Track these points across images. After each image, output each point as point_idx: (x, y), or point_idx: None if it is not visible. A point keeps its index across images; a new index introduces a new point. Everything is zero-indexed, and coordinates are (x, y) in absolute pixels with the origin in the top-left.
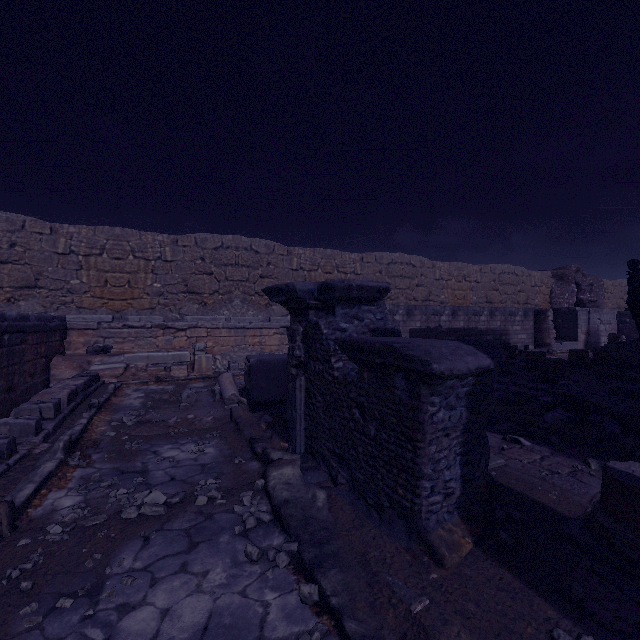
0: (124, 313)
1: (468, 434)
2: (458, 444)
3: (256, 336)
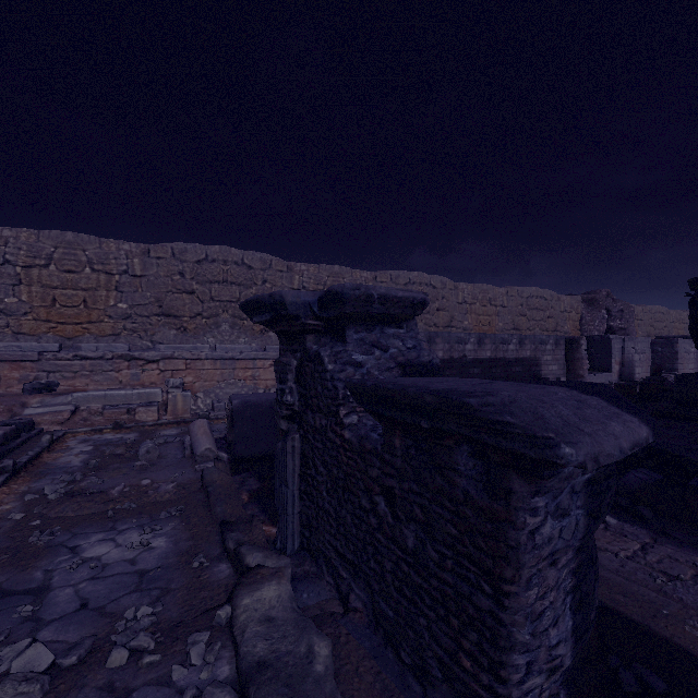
0: (78, 340)
1: (582, 552)
2: (569, 574)
3: (248, 369)
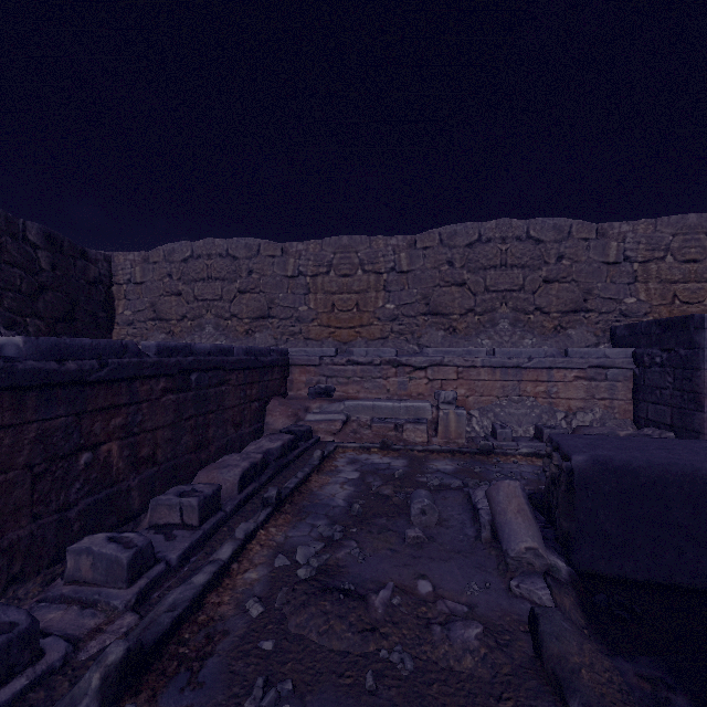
0: (351, 345)
1: None
2: None
3: (540, 381)
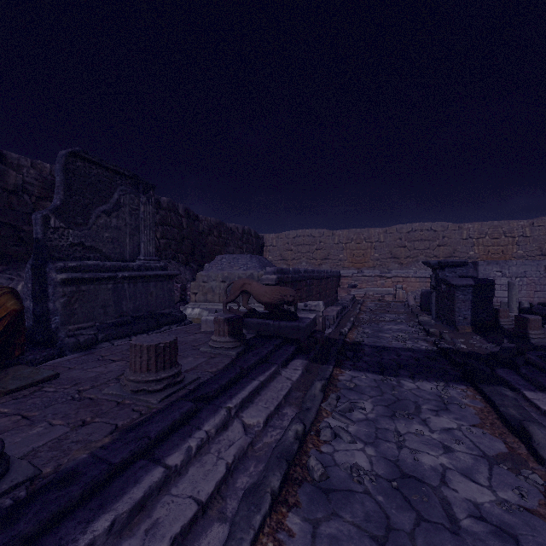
0: (361, 269)
1: (474, 304)
2: (469, 306)
3: None
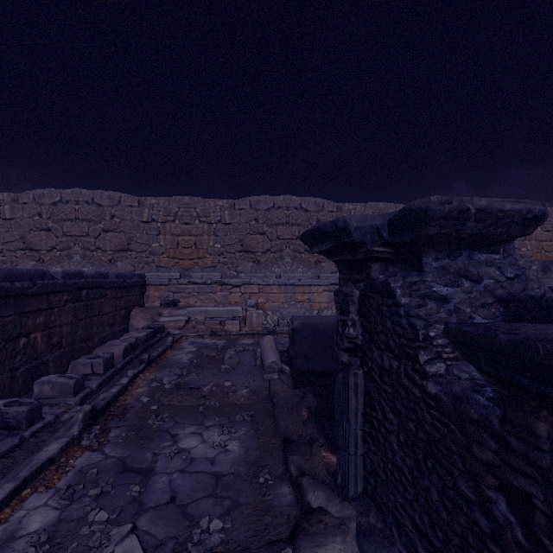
0: (191, 271)
1: None
2: None
3: (305, 293)
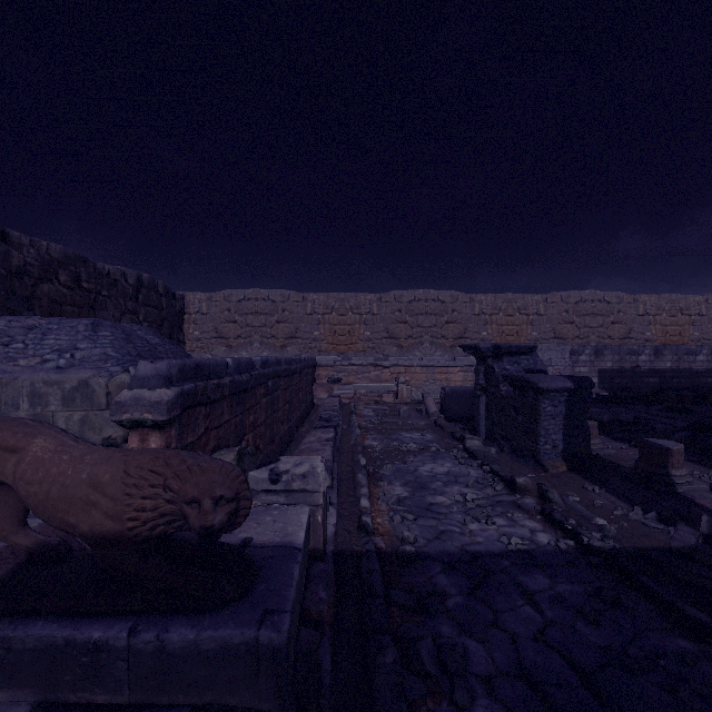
0: (346, 354)
1: (567, 421)
2: (561, 424)
3: (443, 373)
